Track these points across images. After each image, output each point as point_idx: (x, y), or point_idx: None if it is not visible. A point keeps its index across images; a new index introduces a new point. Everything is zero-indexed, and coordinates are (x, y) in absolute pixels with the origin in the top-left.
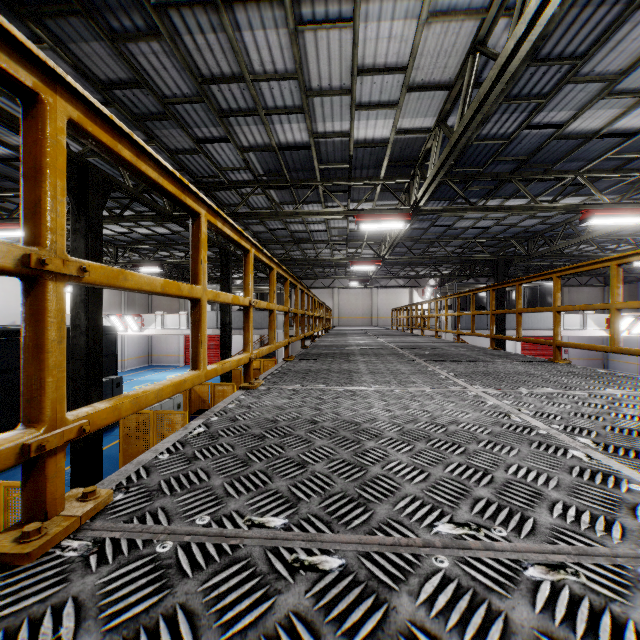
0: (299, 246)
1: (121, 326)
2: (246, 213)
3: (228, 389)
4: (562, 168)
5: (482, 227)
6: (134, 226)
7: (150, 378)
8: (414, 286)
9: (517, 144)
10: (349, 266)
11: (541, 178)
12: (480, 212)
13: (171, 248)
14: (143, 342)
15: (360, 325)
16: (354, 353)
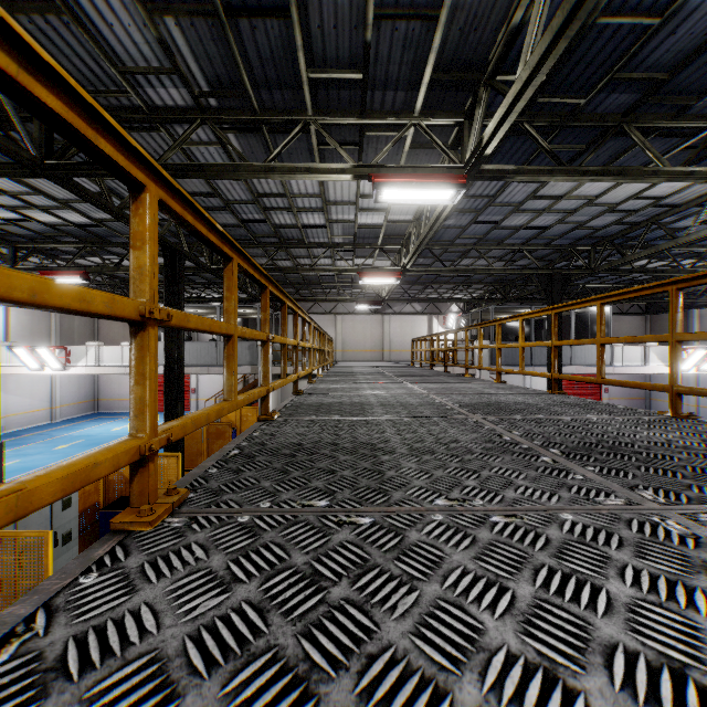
0: (288, 250)
1: (34, 362)
2: (181, 165)
3: (169, 463)
4: (704, 109)
5: (539, 227)
6: (24, 207)
7: (87, 432)
8: (434, 312)
9: (666, 37)
10: (356, 285)
11: (668, 126)
12: (576, 177)
13: (104, 251)
14: (86, 383)
15: (369, 360)
16: (390, 445)
